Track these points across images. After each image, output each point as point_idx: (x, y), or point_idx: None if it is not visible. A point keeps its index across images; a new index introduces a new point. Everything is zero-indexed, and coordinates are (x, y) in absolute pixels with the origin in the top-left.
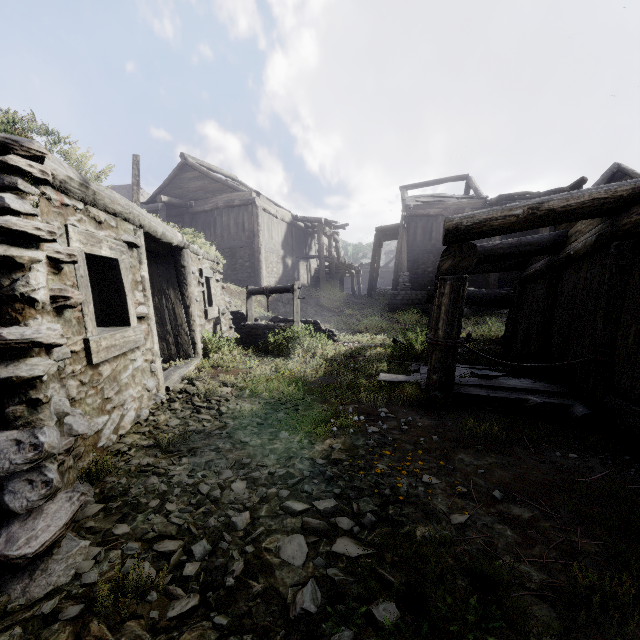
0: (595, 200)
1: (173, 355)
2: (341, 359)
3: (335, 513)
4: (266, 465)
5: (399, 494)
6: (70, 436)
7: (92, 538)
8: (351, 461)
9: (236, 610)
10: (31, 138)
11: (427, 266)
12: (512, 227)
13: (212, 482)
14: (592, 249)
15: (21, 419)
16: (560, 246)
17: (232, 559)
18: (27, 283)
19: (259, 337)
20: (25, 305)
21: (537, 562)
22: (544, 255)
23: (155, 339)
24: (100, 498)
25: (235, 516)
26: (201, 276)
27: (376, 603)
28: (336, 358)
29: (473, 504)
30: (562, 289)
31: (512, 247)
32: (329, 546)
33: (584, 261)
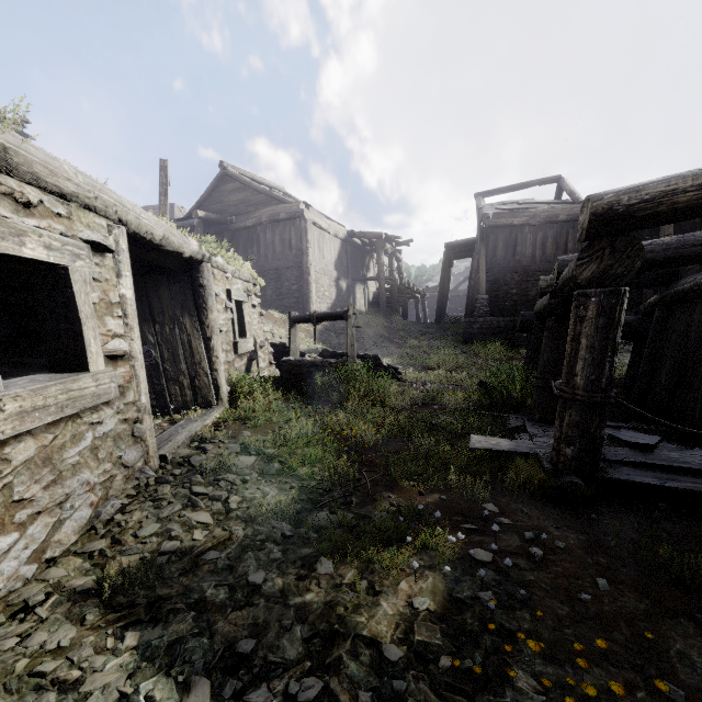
0: None
1: (188, 402)
2: (410, 408)
3: None
4: (283, 662)
5: None
6: None
7: None
8: (458, 666)
9: None
10: None
11: (510, 287)
12: None
13: None
14: None
15: None
16: None
17: None
18: None
19: (303, 377)
20: None
21: None
22: None
23: (142, 387)
24: None
25: None
26: (229, 299)
27: None
28: (403, 406)
29: None
30: None
31: (670, 249)
32: None
33: None
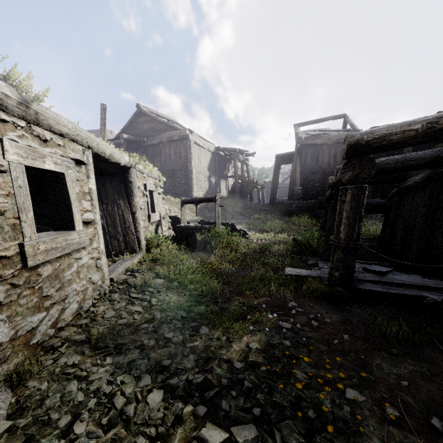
0: None
1: (122, 250)
2: (252, 254)
3: None
4: (185, 368)
5: (324, 416)
6: None
7: None
8: (269, 368)
9: None
10: None
11: (315, 182)
12: (410, 141)
13: (129, 391)
14: None
15: None
16: (442, 160)
17: None
18: None
19: (189, 236)
20: None
21: None
22: (423, 169)
23: (101, 240)
24: (13, 410)
25: None
26: (145, 190)
27: None
28: (248, 253)
29: (411, 436)
30: None
31: (398, 162)
32: None
33: None
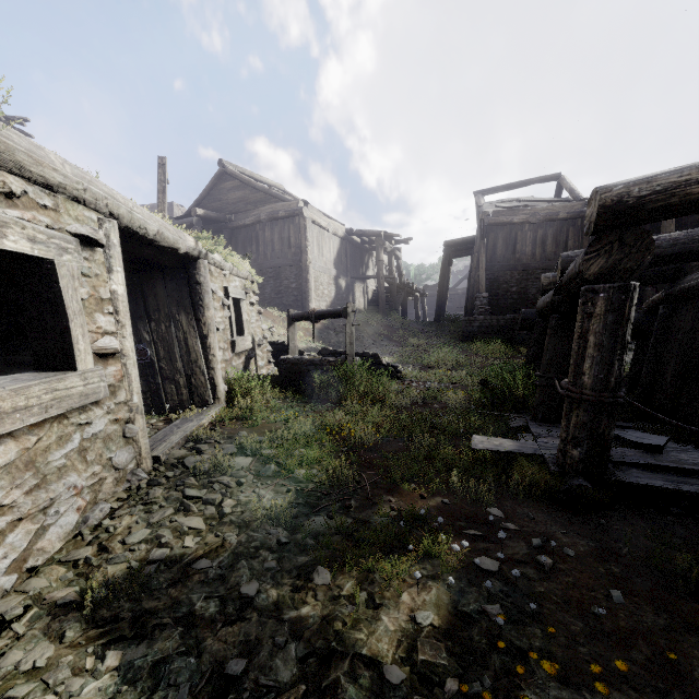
0: None
1: (185, 401)
2: (410, 407)
3: None
4: (276, 685)
5: None
6: None
7: None
8: (466, 691)
9: None
10: None
11: (510, 285)
12: None
13: None
14: None
15: None
16: None
17: None
18: None
19: (302, 375)
20: None
21: None
22: None
23: (135, 386)
24: None
25: None
26: (227, 297)
27: None
28: (403, 405)
29: None
30: None
31: (677, 244)
32: None
33: None
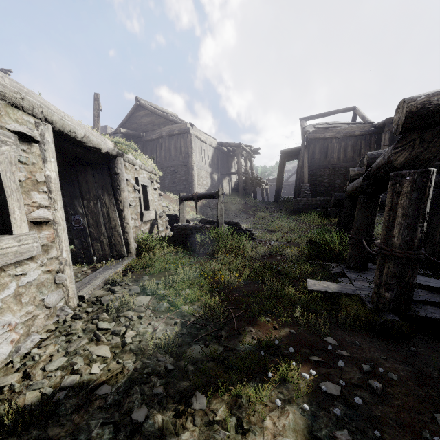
0: None
1: (107, 255)
2: (261, 258)
3: None
4: None
5: None
6: None
7: None
8: None
9: None
10: None
11: (323, 178)
12: None
13: None
14: None
15: None
16: None
17: None
18: None
19: (188, 237)
20: None
21: None
22: None
23: (64, 246)
24: None
25: None
26: (137, 184)
27: None
28: (256, 257)
29: None
30: None
31: None
32: None
33: None
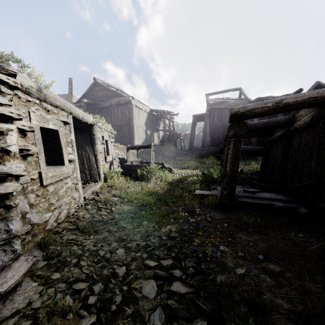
0: (311, 98)
1: (88, 180)
2: (175, 182)
3: (172, 267)
4: (135, 240)
5: (207, 256)
6: (29, 224)
7: (39, 281)
8: (181, 238)
9: (116, 324)
10: (9, 64)
11: (219, 134)
12: (266, 113)
13: (106, 249)
14: (309, 124)
15: (0, 216)
16: (291, 123)
17: (115, 294)
18: (5, 142)
19: (133, 171)
20: (4, 154)
21: (285, 297)
22: (282, 128)
23: (78, 172)
24: (45, 258)
25: (117, 269)
26: (103, 139)
27: (195, 322)
28: (172, 182)
29: (248, 262)
30: (292, 146)
31: (265, 124)
32: (169, 286)
33: (304, 131)
